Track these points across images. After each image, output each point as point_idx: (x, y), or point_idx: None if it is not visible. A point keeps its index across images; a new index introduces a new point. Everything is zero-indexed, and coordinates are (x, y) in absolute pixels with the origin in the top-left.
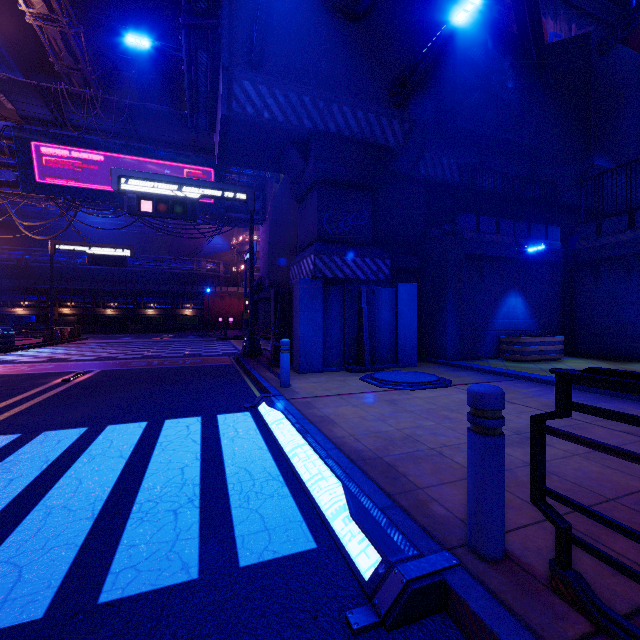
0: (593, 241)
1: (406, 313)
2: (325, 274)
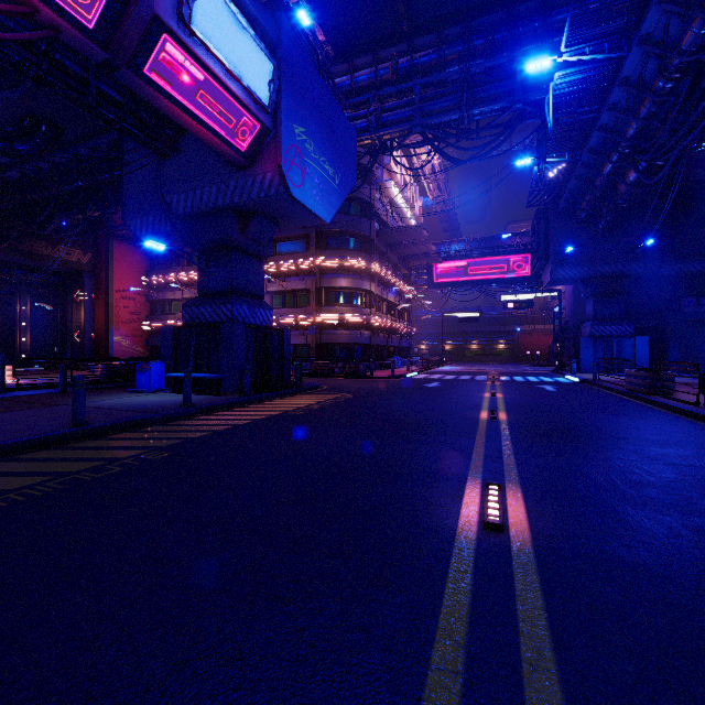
0: None
1: (640, 350)
2: (595, 334)
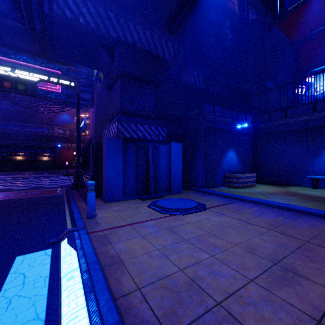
0: (267, 124)
1: (176, 161)
2: (125, 135)
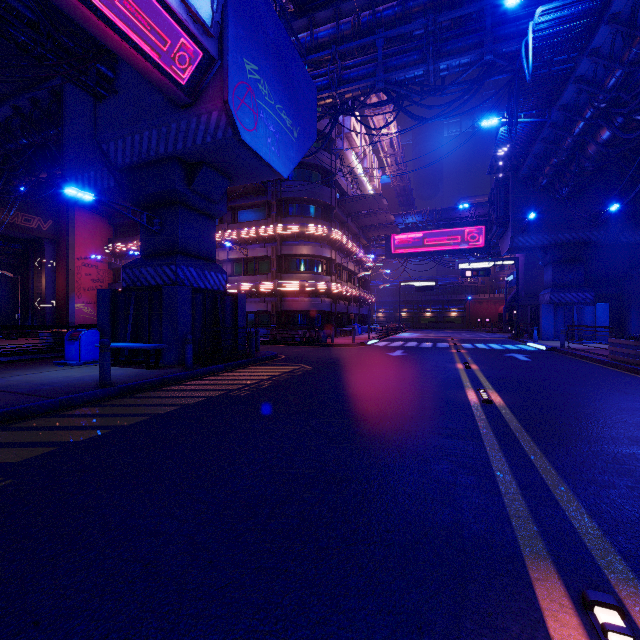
0: None
1: (601, 317)
2: (555, 301)
